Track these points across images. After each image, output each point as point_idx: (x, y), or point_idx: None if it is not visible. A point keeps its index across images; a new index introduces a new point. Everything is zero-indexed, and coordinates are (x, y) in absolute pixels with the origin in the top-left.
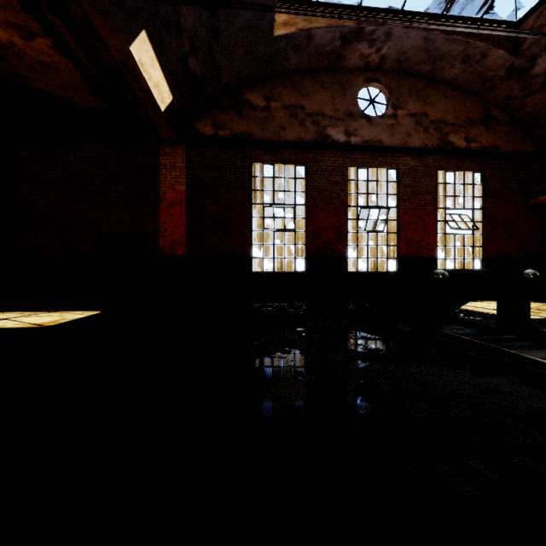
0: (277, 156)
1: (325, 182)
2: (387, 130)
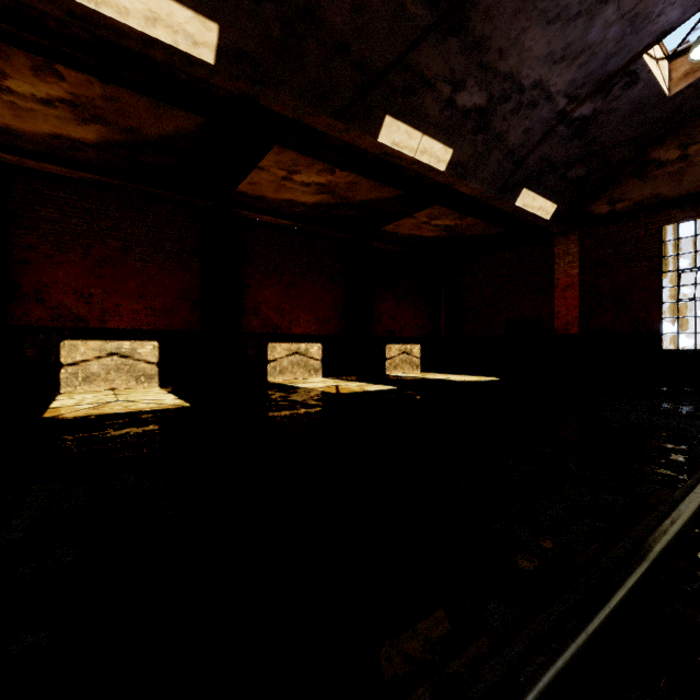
0: (699, 209)
1: None
2: None
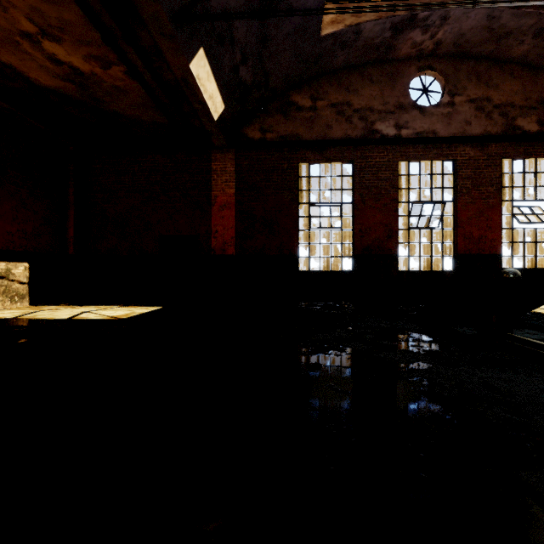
0: (323, 155)
1: (373, 178)
2: (443, 119)
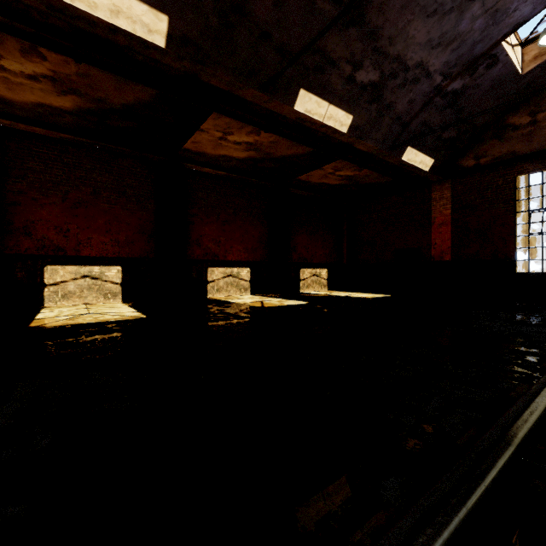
0: (545, 163)
1: None
2: None
